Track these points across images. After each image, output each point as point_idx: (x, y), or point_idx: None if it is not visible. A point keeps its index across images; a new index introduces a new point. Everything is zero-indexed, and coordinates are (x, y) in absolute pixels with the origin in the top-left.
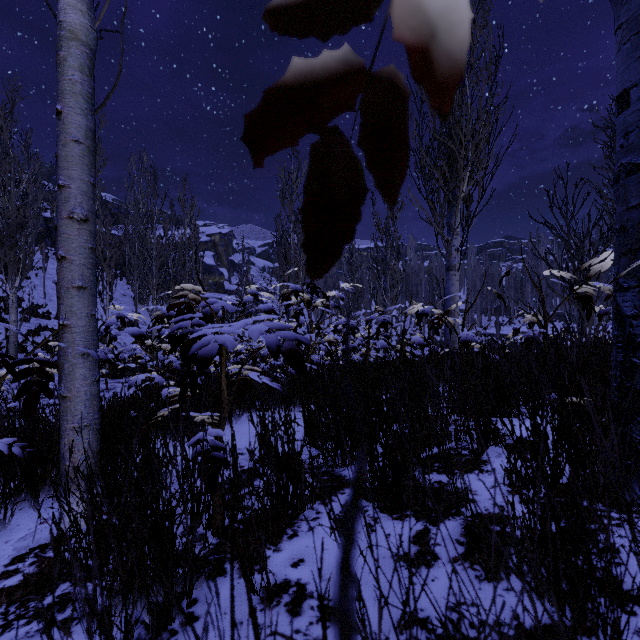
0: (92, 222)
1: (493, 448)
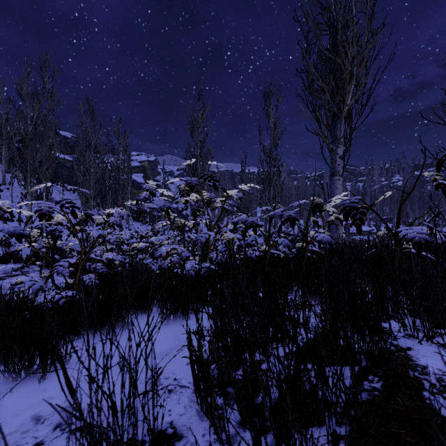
0: None
1: None
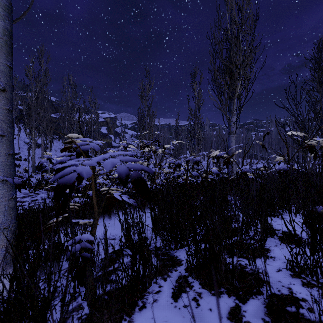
0: (9, 92)
1: (270, 239)
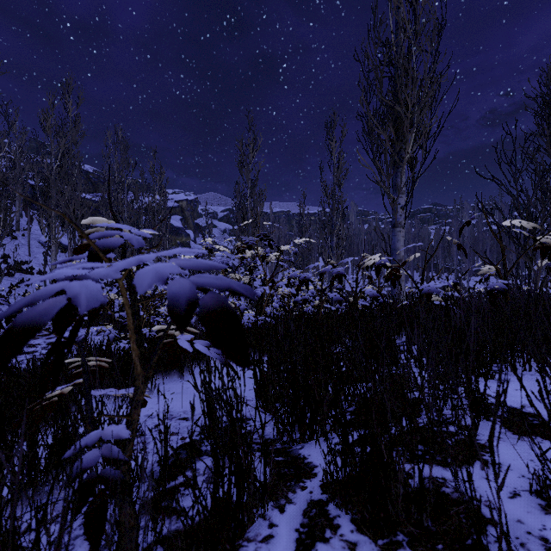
0: None
1: (486, 424)
